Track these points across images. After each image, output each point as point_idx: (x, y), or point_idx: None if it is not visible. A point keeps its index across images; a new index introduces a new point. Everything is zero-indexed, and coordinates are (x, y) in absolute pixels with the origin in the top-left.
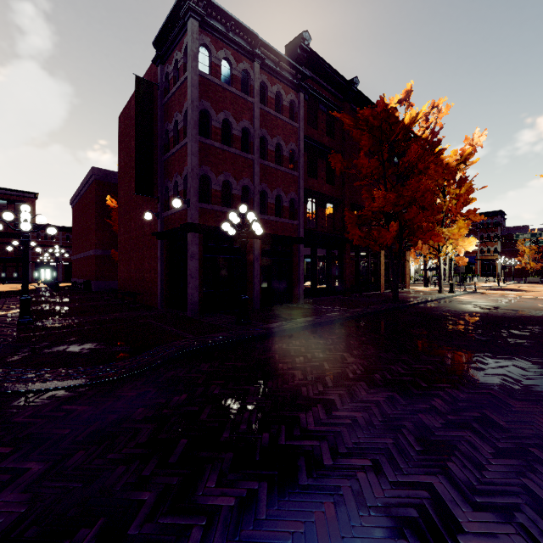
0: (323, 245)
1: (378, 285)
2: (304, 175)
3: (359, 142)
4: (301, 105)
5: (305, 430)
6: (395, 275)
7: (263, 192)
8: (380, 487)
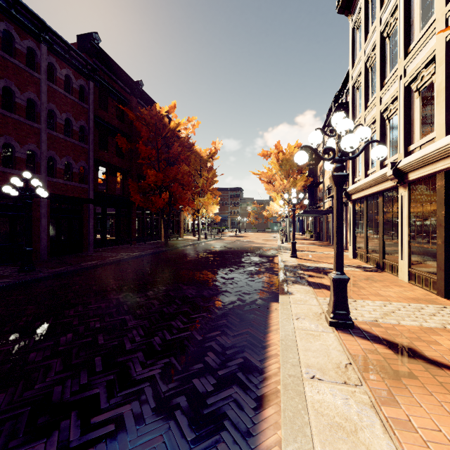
0: (113, 205)
1: (160, 236)
2: (95, 147)
3: (141, 131)
4: (91, 91)
5: (66, 316)
6: (166, 228)
7: (52, 157)
8: (99, 324)
